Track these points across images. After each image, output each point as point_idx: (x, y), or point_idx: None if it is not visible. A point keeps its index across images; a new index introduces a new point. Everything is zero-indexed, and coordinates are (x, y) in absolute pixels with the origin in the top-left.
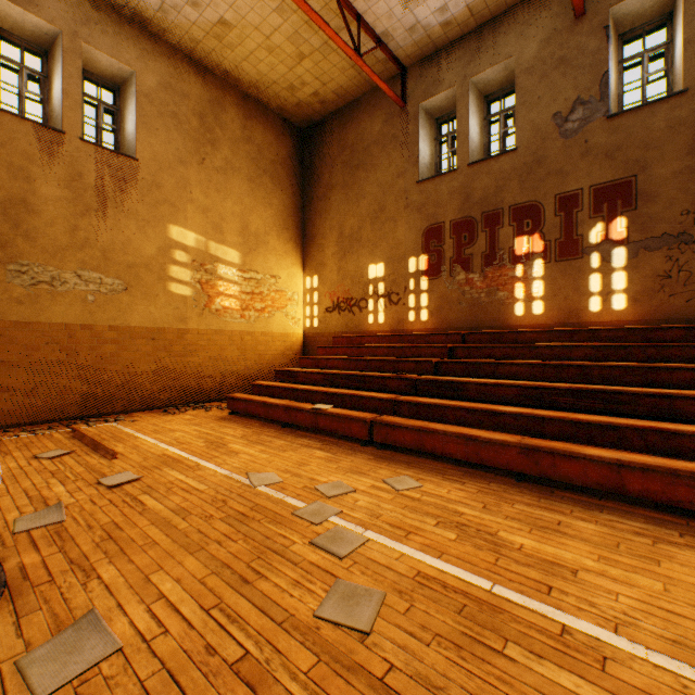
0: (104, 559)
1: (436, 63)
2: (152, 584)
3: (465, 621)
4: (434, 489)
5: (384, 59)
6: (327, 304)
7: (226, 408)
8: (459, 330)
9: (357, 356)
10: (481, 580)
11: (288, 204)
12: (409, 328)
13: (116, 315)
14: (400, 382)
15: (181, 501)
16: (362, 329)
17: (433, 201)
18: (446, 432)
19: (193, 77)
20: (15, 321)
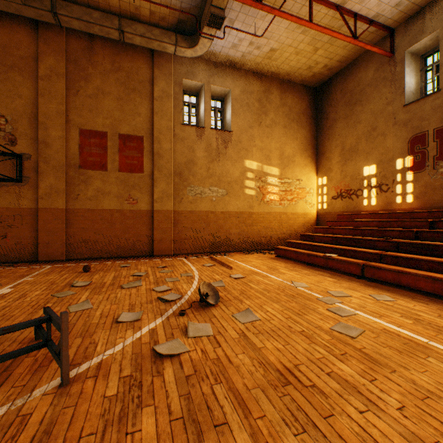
0: (244, 298)
1: (419, 18)
2: (263, 308)
3: (406, 346)
4: (403, 303)
5: (375, 30)
6: (332, 194)
7: (272, 254)
8: (442, 208)
9: (354, 227)
10: (422, 338)
11: (306, 136)
12: (396, 208)
13: (223, 206)
14: (385, 244)
15: (264, 287)
16: (358, 209)
17: (417, 117)
18: (417, 274)
19: (255, 82)
20: (189, 211)
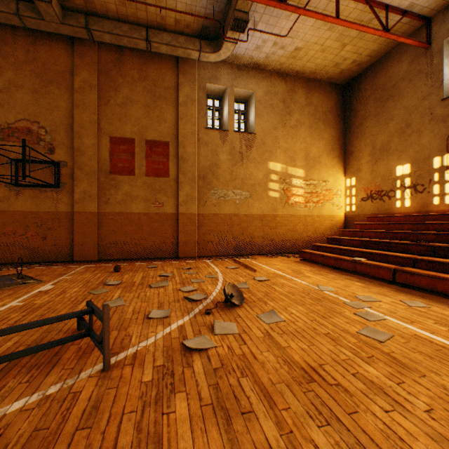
0: (268, 300)
1: None
2: (288, 310)
3: (438, 353)
4: (439, 310)
5: (409, 20)
6: (362, 195)
7: (297, 257)
8: None
9: (386, 230)
10: None
11: (333, 135)
12: (433, 210)
13: (246, 209)
14: (420, 248)
15: (289, 290)
16: (390, 211)
17: None
18: None
19: (279, 82)
20: (213, 213)
